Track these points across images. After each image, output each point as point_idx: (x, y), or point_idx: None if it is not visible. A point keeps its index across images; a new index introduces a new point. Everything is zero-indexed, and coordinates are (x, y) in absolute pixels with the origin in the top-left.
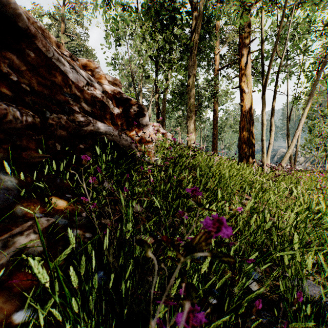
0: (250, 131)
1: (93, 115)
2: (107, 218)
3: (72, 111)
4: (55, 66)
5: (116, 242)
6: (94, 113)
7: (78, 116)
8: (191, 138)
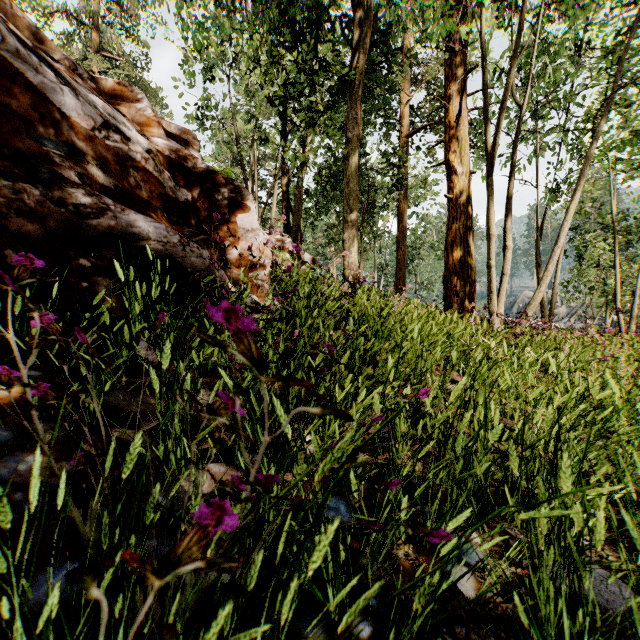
0: (466, 251)
1: (120, 196)
2: (129, 425)
3: (58, 181)
4: (10, 70)
5: (109, 486)
6: (122, 192)
7: (76, 193)
8: (352, 263)
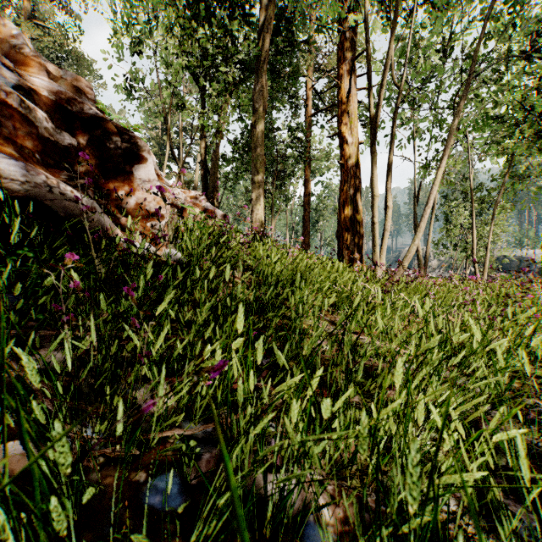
0: (355, 210)
1: None
2: None
3: None
4: None
5: None
6: None
7: None
8: (259, 220)
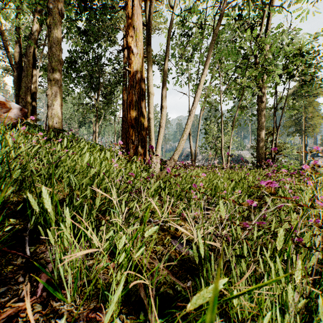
0: (140, 111)
1: None
2: None
3: None
4: None
5: None
6: None
7: None
8: (55, 114)
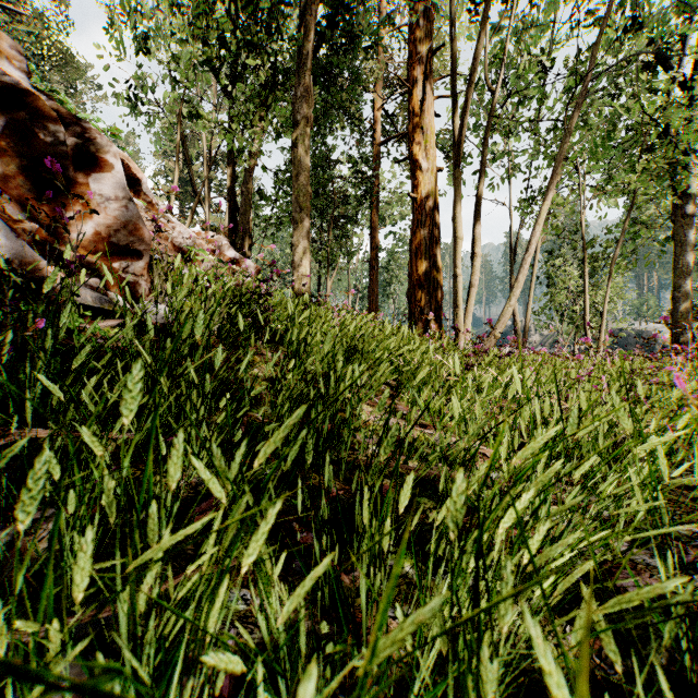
0: (432, 260)
1: None
2: None
3: None
4: None
5: None
6: None
7: None
8: (303, 273)
